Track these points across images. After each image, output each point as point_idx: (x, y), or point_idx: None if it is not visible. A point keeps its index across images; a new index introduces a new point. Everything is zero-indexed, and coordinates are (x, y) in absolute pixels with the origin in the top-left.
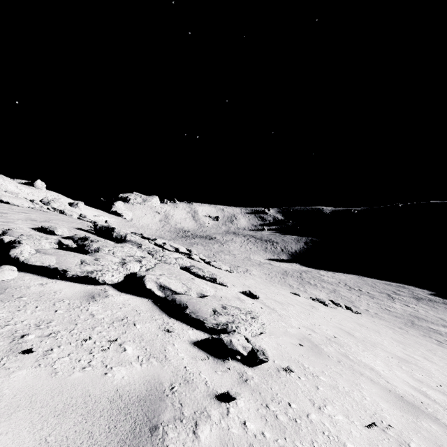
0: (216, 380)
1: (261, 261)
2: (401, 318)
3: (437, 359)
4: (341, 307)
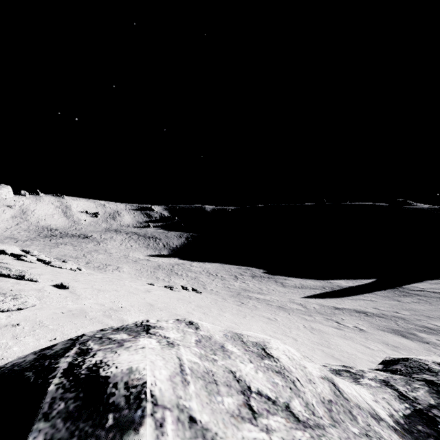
0: None
1: (140, 258)
2: (233, 292)
3: (217, 312)
4: (188, 290)
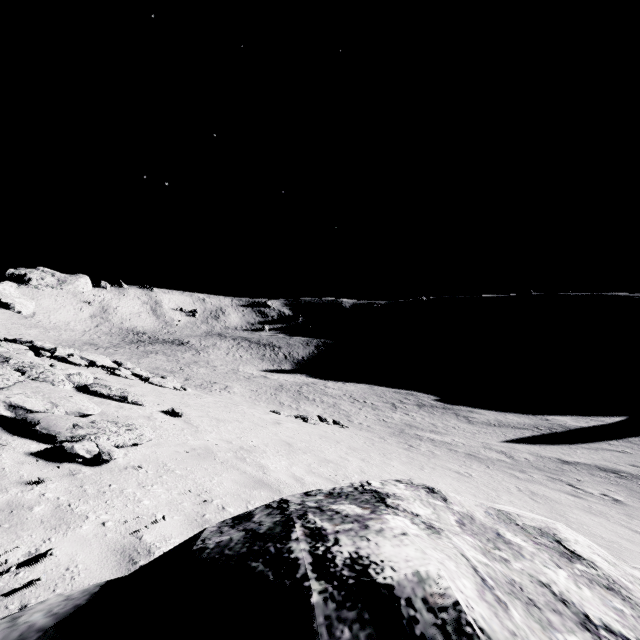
0: (37, 474)
1: (253, 374)
2: (393, 428)
3: (380, 459)
4: (328, 423)
